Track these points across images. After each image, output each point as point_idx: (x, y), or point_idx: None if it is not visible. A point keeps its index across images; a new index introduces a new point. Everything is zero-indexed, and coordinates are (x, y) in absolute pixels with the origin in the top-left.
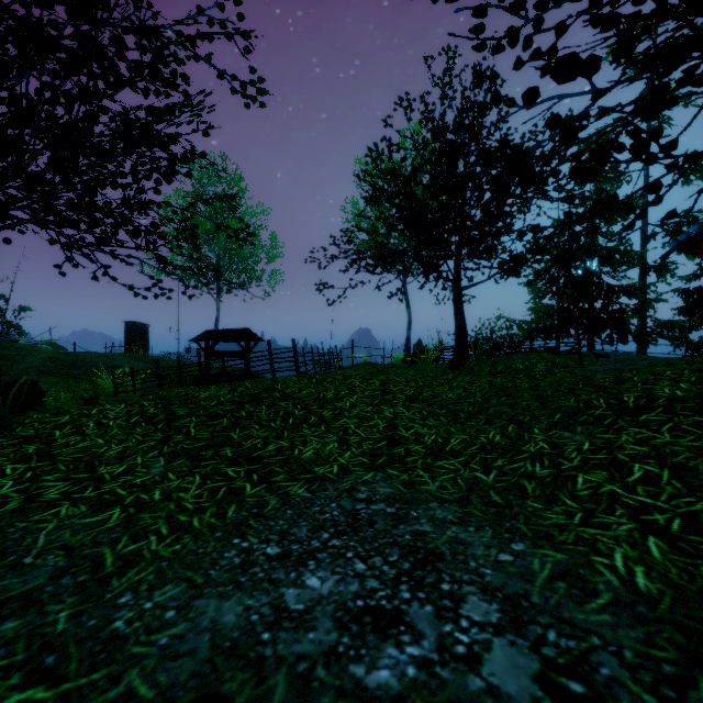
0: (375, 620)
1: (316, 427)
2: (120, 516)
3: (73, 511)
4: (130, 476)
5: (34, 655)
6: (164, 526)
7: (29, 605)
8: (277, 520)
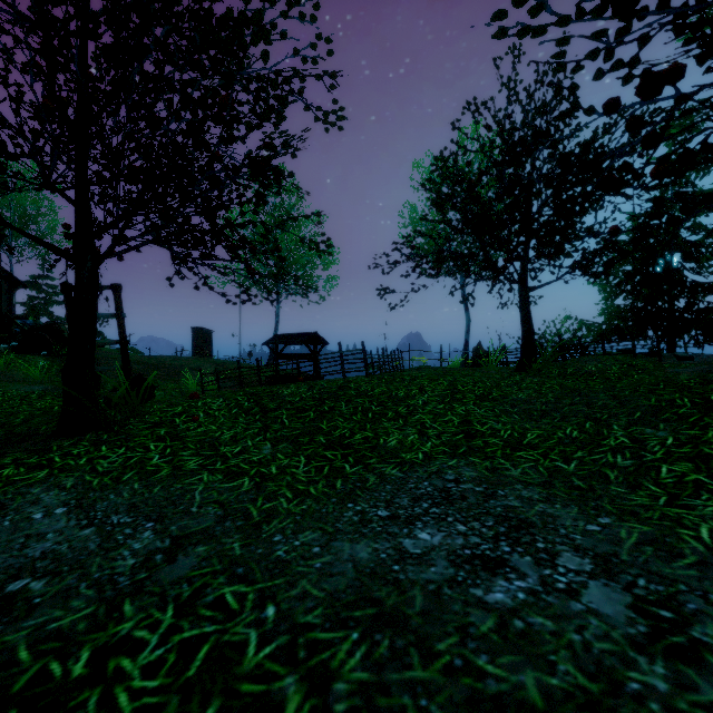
0: (483, 563)
1: (395, 421)
2: (250, 484)
3: (212, 478)
4: (246, 454)
5: (227, 567)
6: (288, 492)
7: (208, 538)
8: (379, 492)
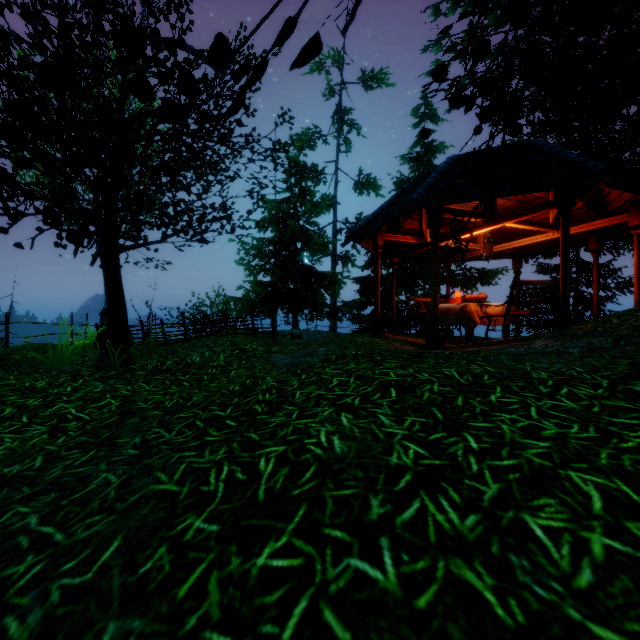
0: None
1: None
2: None
3: None
4: None
5: None
6: None
7: None
8: None
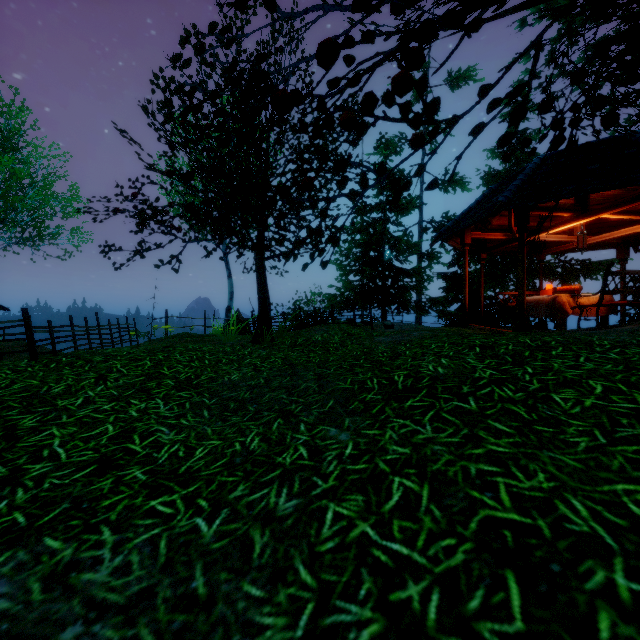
0: None
1: None
2: None
3: None
4: None
5: None
6: None
7: None
8: None
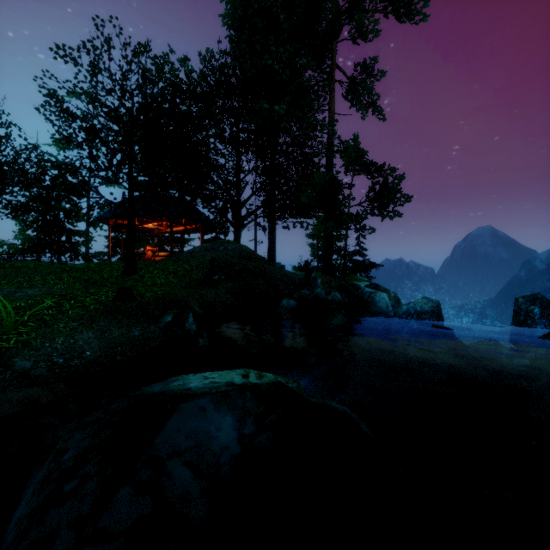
0: (10, 294)
1: None
2: None
3: None
4: None
5: None
6: None
7: None
8: None
